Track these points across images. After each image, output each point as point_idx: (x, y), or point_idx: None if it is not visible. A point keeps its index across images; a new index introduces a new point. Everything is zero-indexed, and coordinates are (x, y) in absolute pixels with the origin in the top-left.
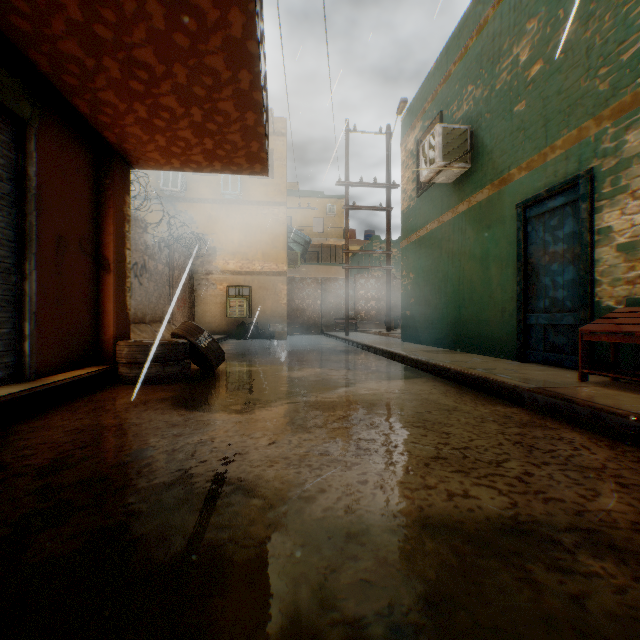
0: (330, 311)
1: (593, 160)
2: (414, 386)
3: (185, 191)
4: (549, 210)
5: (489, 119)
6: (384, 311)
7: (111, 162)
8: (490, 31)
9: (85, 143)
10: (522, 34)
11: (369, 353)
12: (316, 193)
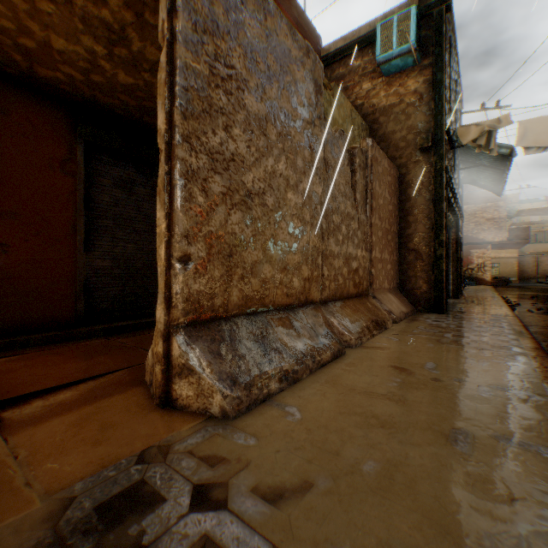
0: (541, 271)
1: None
2: None
3: None
4: None
5: None
6: None
7: None
8: None
9: None
10: None
11: None
12: (532, 200)
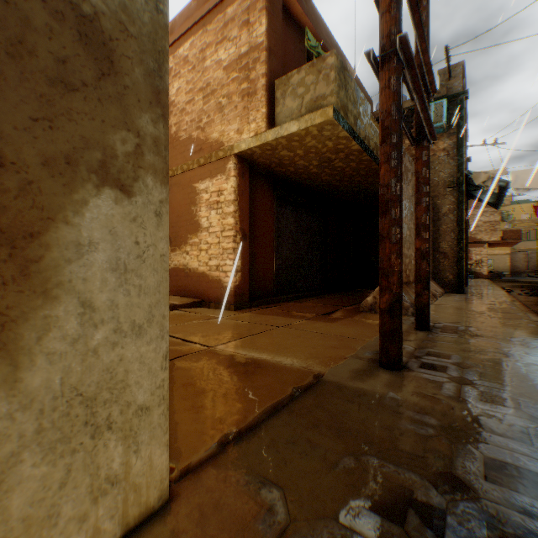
0: (531, 266)
1: None
2: None
3: None
4: None
5: None
6: None
7: None
8: None
9: None
10: None
11: None
12: (523, 201)
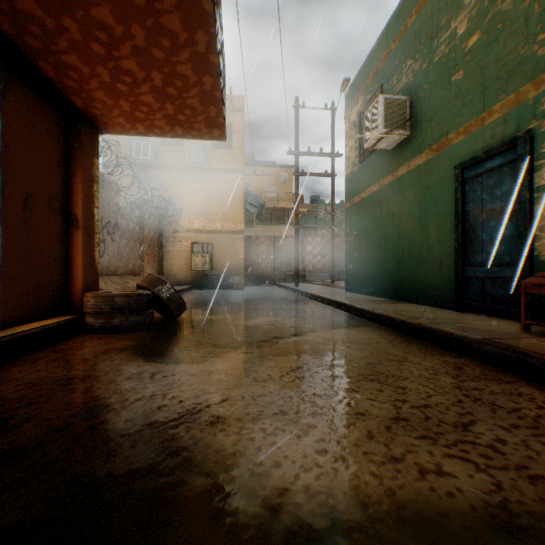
0: (282, 265)
1: (532, 122)
2: (362, 335)
3: (155, 160)
4: (486, 170)
5: (427, 89)
6: (328, 265)
7: (80, 126)
8: (428, 9)
9: (54, 108)
10: (460, 9)
11: (317, 302)
12: (269, 163)
